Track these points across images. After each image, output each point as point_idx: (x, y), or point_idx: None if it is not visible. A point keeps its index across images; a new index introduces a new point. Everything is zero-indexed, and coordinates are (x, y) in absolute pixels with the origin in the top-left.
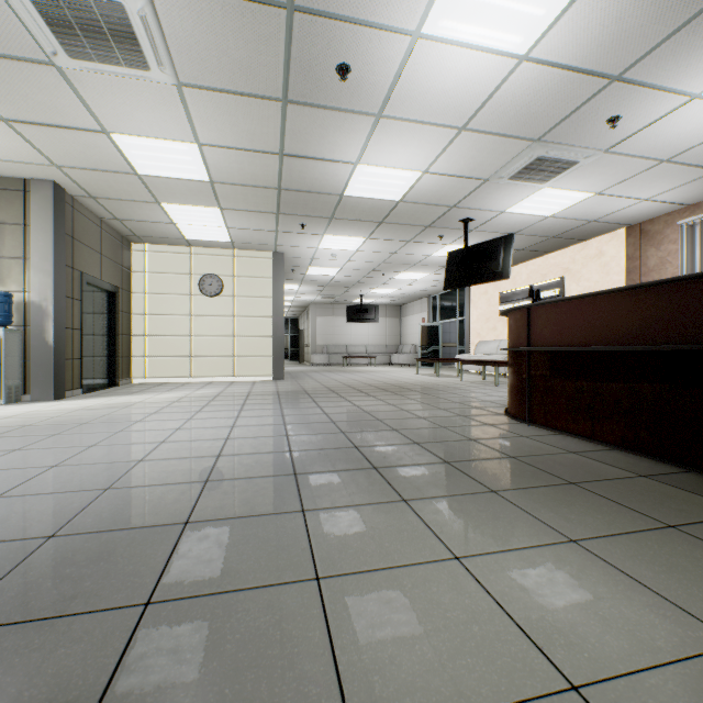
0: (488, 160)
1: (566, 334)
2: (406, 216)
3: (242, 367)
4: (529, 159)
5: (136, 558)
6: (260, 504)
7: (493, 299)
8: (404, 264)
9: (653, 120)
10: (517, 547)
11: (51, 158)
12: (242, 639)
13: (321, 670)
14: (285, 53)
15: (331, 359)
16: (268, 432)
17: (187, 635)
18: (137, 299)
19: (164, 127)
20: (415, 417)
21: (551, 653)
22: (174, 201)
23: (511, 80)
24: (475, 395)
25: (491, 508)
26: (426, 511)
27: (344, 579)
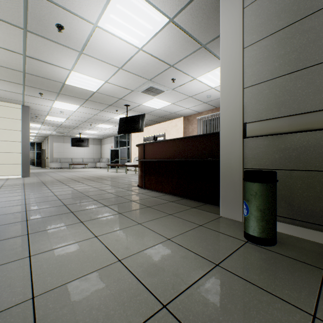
0: (132, 83)
1: (155, 155)
2: (100, 99)
3: None
4: (148, 86)
5: None
6: (2, 236)
7: (141, 139)
8: (101, 120)
9: (185, 82)
10: (120, 229)
11: None
12: None
13: (24, 283)
14: (24, 7)
15: (62, 165)
16: (13, 203)
17: None
18: None
19: None
20: (99, 190)
21: (117, 254)
22: None
23: (137, 55)
24: (129, 179)
25: (117, 218)
26: (90, 224)
27: (43, 253)
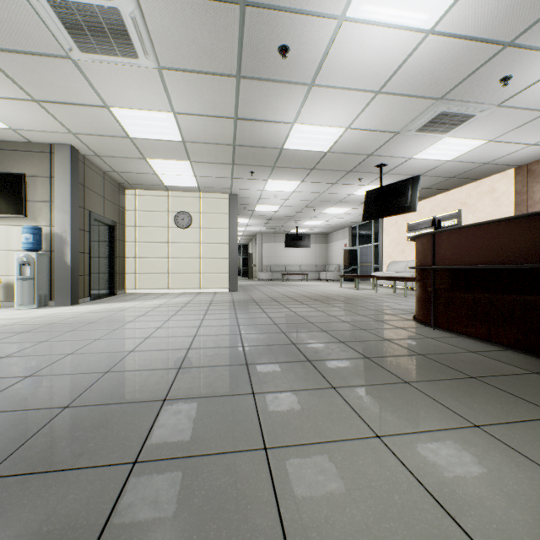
0: (399, 117)
1: (465, 255)
2: (332, 164)
3: (206, 281)
4: (433, 115)
5: (127, 426)
6: (220, 387)
7: (402, 228)
8: (330, 201)
9: (539, 77)
10: (429, 429)
11: (68, 128)
12: (206, 495)
13: (269, 525)
14: (238, 39)
15: (273, 276)
16: (226, 331)
17: (164, 489)
18: (130, 231)
19: (148, 101)
20: (340, 321)
21: (463, 522)
22: (156, 157)
23: (419, 51)
24: (387, 305)
25: (405, 396)
26: (351, 397)
27: (286, 450)
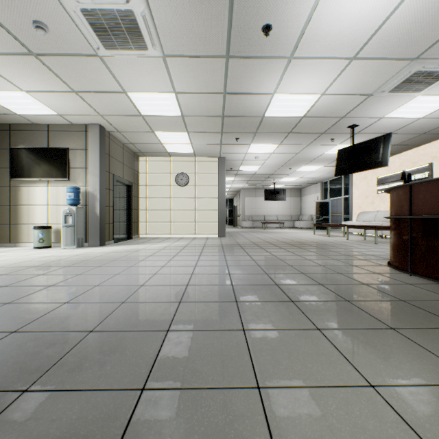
0: (372, 80)
1: None
2: (307, 127)
3: (200, 229)
4: (408, 75)
5: (137, 353)
6: (214, 322)
7: (371, 182)
8: (304, 160)
9: None
10: (427, 383)
11: (98, 111)
12: (205, 432)
13: None
14: (228, 24)
15: (254, 224)
16: (217, 271)
17: (167, 420)
18: (142, 189)
19: (155, 85)
20: (317, 265)
21: None
22: (161, 130)
23: (396, 14)
24: (360, 251)
25: (393, 343)
26: (337, 340)
27: (279, 391)
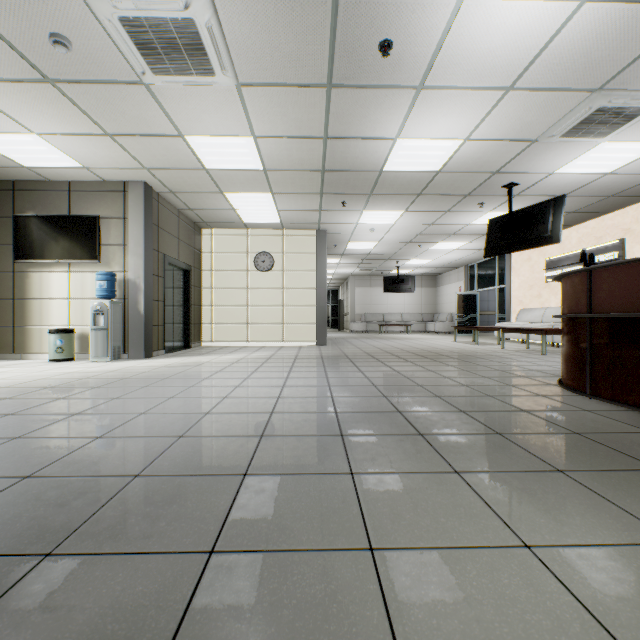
0: (537, 119)
1: None
2: (445, 187)
3: (289, 333)
4: (587, 112)
5: (202, 504)
6: (310, 463)
7: (537, 265)
8: (441, 234)
9: None
10: (603, 543)
11: (142, 163)
12: (298, 606)
13: None
14: (330, 39)
15: (368, 327)
16: (314, 392)
17: (246, 592)
18: (206, 275)
19: (226, 125)
20: (458, 385)
21: None
22: (234, 190)
23: (569, 27)
24: (520, 364)
25: (560, 490)
26: (483, 486)
27: (399, 554)
